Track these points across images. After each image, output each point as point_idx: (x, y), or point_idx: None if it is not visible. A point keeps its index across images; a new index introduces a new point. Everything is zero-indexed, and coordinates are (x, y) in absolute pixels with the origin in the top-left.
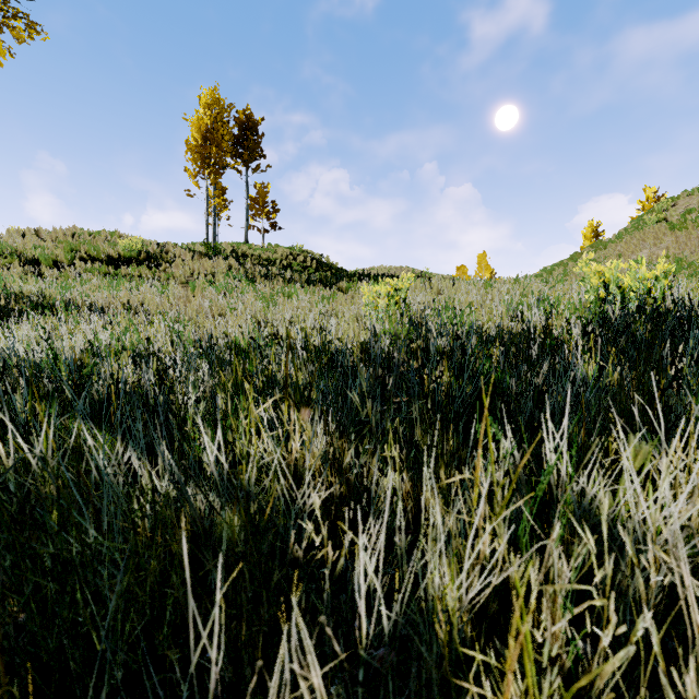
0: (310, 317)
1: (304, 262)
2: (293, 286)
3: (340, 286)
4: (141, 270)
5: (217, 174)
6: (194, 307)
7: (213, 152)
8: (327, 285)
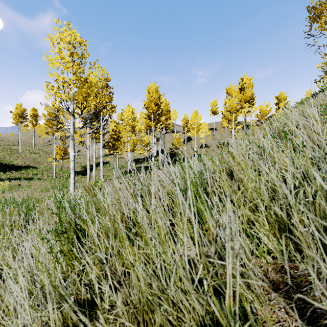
0: None
1: None
2: None
3: None
4: None
5: None
6: None
7: None
8: None
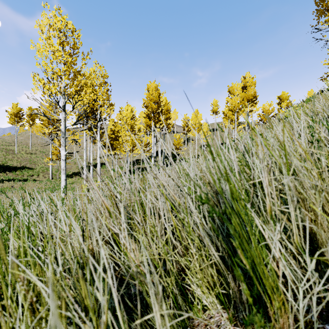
0: None
1: None
2: None
3: None
4: None
5: None
6: None
7: None
8: None
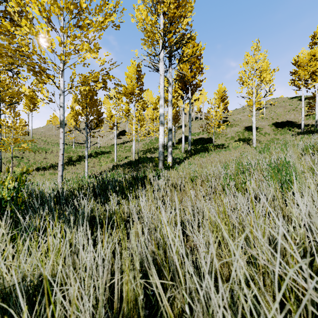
0: None
1: None
2: None
3: None
4: None
5: None
6: None
7: None
8: None
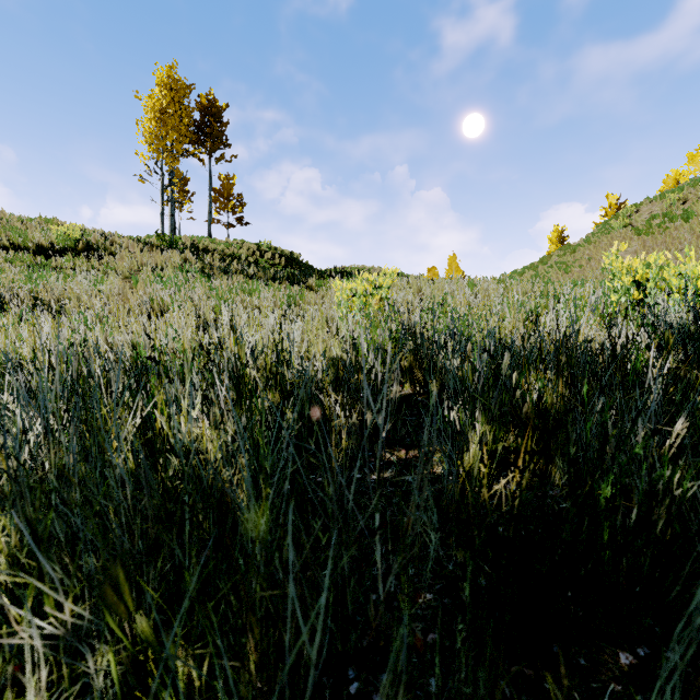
0: (269, 319)
1: (272, 259)
2: (255, 283)
3: (309, 284)
4: (77, 262)
5: (174, 159)
6: (126, 305)
7: (169, 134)
8: (295, 283)
